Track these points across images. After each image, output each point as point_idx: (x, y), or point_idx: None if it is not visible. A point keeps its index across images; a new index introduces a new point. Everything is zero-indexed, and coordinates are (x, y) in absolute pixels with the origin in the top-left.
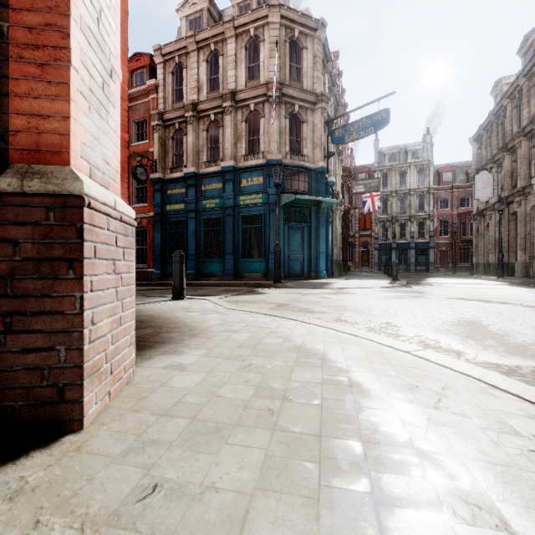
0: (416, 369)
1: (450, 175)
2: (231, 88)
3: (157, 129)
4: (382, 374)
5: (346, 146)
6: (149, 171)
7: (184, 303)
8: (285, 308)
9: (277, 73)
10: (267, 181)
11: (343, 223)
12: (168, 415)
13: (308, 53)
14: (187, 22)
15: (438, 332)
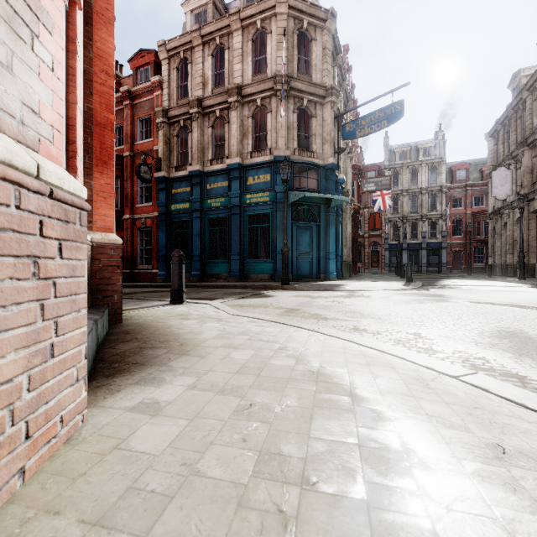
0: (484, 410)
1: (463, 173)
2: (237, 82)
3: (162, 126)
4: (441, 422)
5: (356, 144)
6: (153, 170)
7: (182, 308)
8: (294, 314)
9: (285, 65)
10: (275, 179)
11: (353, 223)
12: (104, 526)
13: (317, 45)
14: (192, 16)
15: (481, 346)
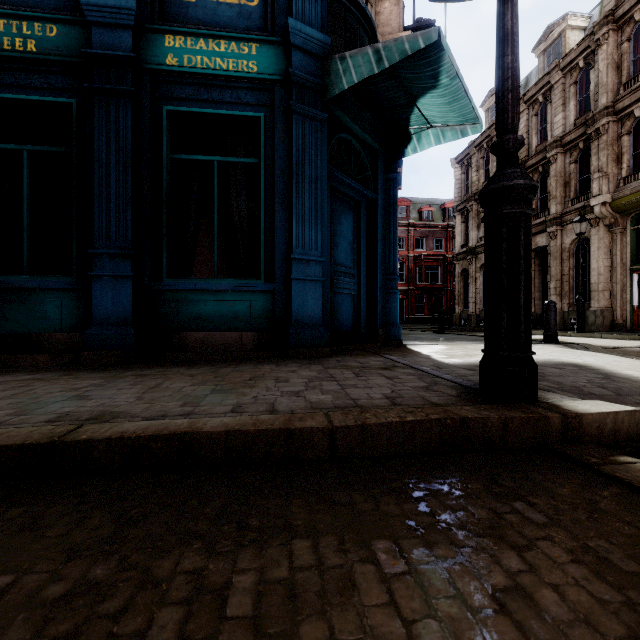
0: None
1: (404, 210)
2: None
3: None
4: None
5: None
6: None
7: None
8: None
9: None
10: (280, 3)
11: None
12: None
13: None
14: None
15: None
